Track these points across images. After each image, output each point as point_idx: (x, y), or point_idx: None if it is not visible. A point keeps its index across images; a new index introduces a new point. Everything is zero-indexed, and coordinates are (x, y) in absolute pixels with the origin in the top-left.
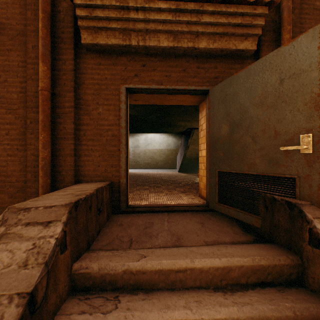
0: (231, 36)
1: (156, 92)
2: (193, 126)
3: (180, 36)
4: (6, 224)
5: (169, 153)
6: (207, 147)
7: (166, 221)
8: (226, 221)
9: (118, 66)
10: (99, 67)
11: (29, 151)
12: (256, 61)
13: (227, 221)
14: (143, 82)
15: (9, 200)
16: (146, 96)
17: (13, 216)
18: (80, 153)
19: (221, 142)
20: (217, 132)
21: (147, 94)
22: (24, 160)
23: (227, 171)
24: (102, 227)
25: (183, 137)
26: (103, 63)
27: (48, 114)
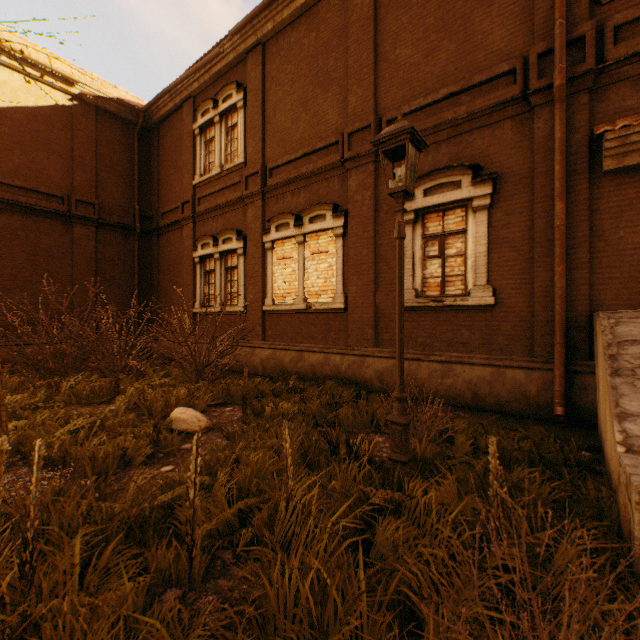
0: None
1: None
2: None
3: None
4: (611, 318)
5: None
6: None
7: None
8: None
9: None
10: (618, 188)
11: (536, 283)
12: None
13: None
14: None
15: (511, 329)
16: None
17: (611, 315)
18: (592, 282)
19: None
20: None
21: None
22: (527, 292)
23: None
24: None
25: None
26: (624, 182)
27: (564, 247)
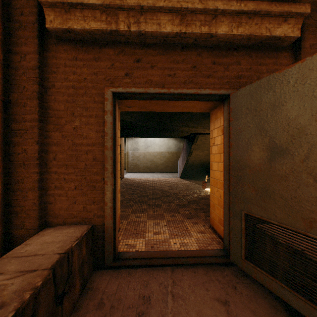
0: (264, 17)
1: (155, 97)
2: (197, 131)
3: (190, 17)
4: None
5: (169, 156)
6: (226, 173)
7: (169, 293)
8: (262, 297)
9: (101, 62)
10: (75, 63)
11: None
12: (294, 53)
13: (263, 295)
14: (137, 84)
15: None
16: (142, 102)
17: None
18: (48, 184)
19: (250, 172)
20: (244, 157)
21: (143, 100)
22: None
23: (262, 218)
24: (70, 314)
25: (186, 142)
26: (80, 57)
27: None
